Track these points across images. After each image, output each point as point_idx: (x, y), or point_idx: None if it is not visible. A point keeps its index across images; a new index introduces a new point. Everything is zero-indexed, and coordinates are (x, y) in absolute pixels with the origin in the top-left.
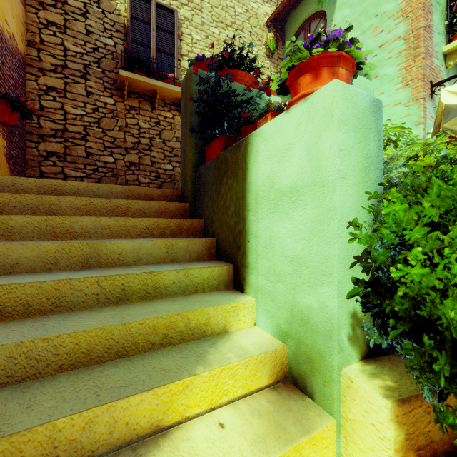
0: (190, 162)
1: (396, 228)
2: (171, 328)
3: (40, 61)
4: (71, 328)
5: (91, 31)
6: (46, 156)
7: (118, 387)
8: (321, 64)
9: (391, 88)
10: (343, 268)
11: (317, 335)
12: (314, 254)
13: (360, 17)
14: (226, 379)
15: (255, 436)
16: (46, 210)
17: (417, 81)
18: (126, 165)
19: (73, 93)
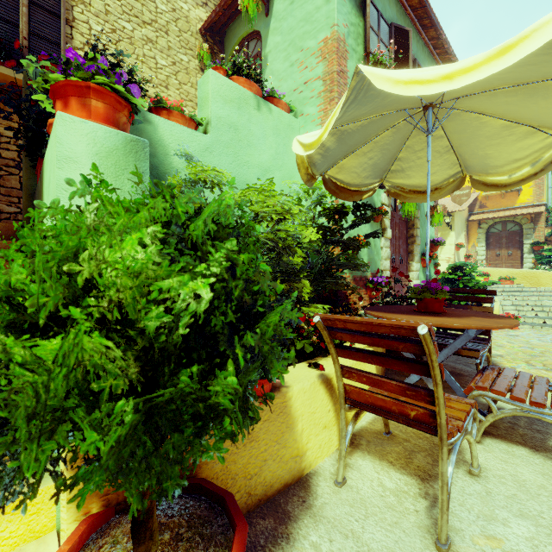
0: (25, 189)
1: None
2: None
3: None
4: None
5: None
6: None
7: None
8: (68, 92)
9: (313, 129)
10: None
11: None
12: None
13: (289, 48)
14: None
15: None
16: None
17: None
18: None
19: None
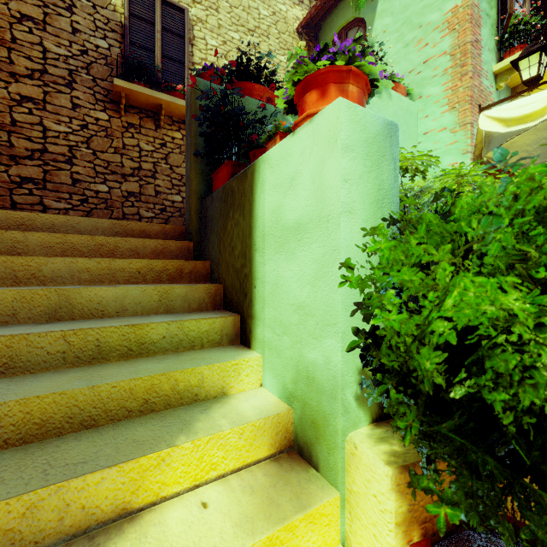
0: (195, 192)
1: (390, 269)
2: (154, 391)
3: (11, 64)
4: (21, 393)
5: (78, 30)
6: (20, 183)
7: (74, 463)
8: (328, 80)
9: (436, 111)
10: (348, 317)
11: (322, 395)
12: (319, 301)
13: (402, 27)
14: (214, 450)
15: (242, 516)
16: (7, 249)
17: (464, 103)
18: (124, 195)
19: (55, 105)
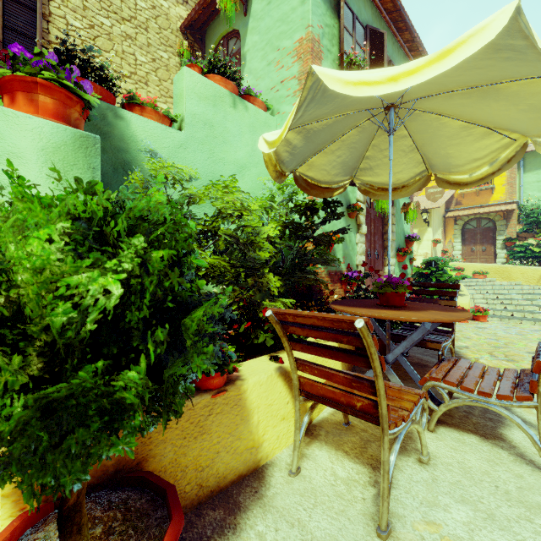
0: None
1: None
2: None
3: None
4: None
5: None
6: None
7: None
8: (15, 87)
9: None
10: None
11: None
12: None
13: (266, 47)
14: None
15: None
16: None
17: None
18: None
19: None
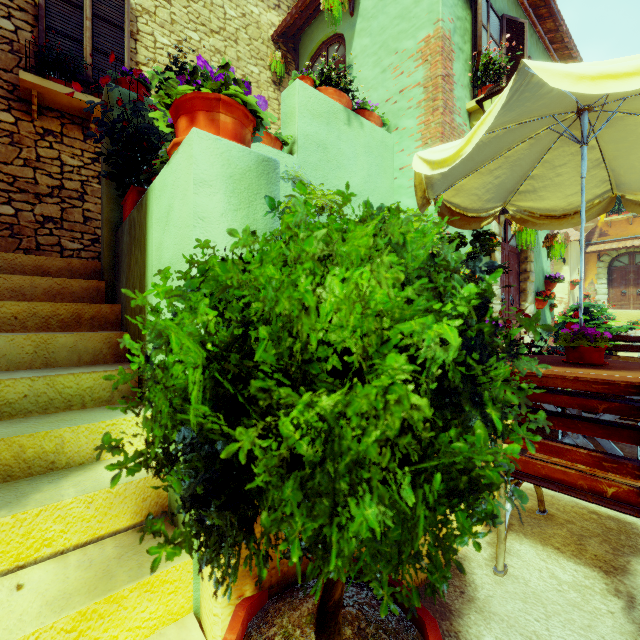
0: (107, 222)
1: None
2: None
3: None
4: None
5: None
6: None
7: None
8: (196, 107)
9: (411, 146)
10: None
11: None
12: None
13: (380, 51)
14: (48, 524)
15: (61, 593)
16: None
17: (435, 140)
18: (38, 220)
19: None
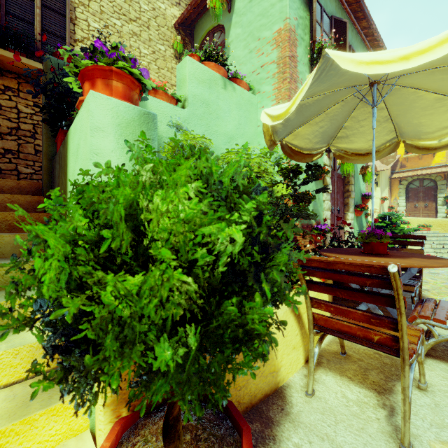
0: (45, 154)
1: None
2: None
3: None
4: None
5: None
6: None
7: None
8: (95, 75)
9: (269, 104)
10: None
11: None
12: None
13: (248, 38)
14: None
15: None
16: None
17: (284, 100)
18: (0, 152)
19: None
